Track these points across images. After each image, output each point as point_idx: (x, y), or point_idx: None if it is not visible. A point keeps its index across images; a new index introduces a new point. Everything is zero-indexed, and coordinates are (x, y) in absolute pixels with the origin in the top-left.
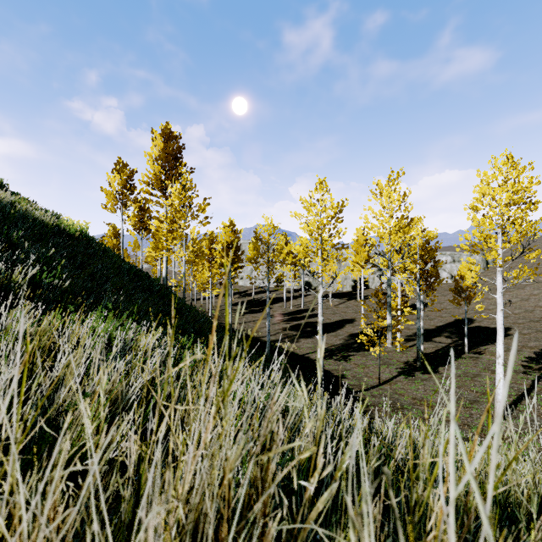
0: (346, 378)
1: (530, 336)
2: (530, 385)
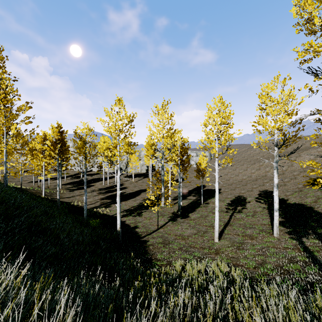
0: (138, 228)
1: (228, 192)
2: (229, 218)
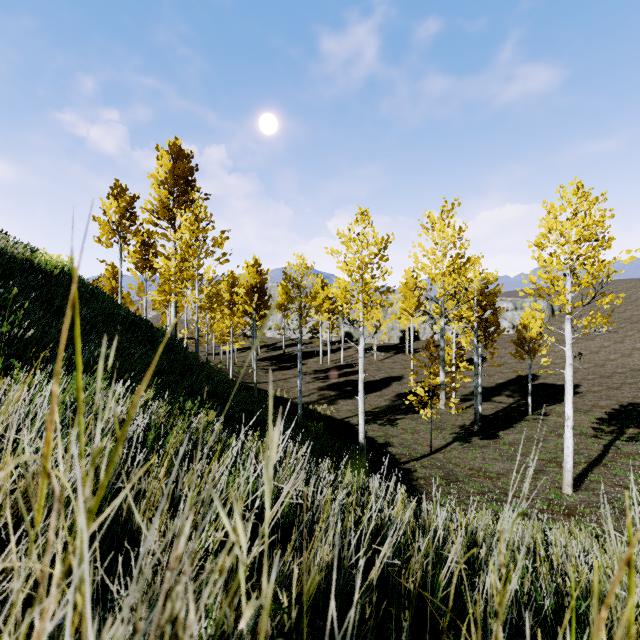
0: (393, 447)
1: (601, 394)
2: (602, 451)
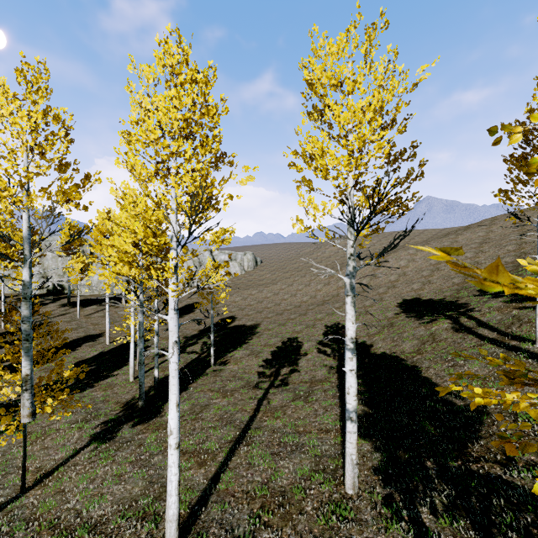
0: None
1: (273, 332)
2: (254, 410)
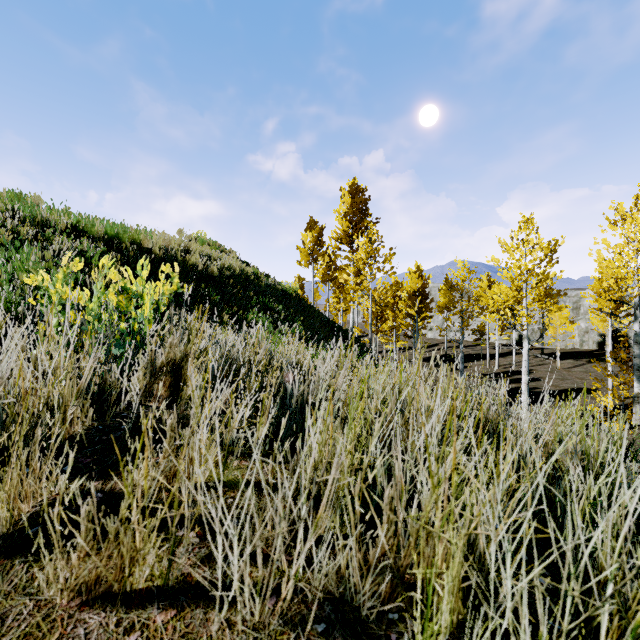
0: None
1: None
2: None
